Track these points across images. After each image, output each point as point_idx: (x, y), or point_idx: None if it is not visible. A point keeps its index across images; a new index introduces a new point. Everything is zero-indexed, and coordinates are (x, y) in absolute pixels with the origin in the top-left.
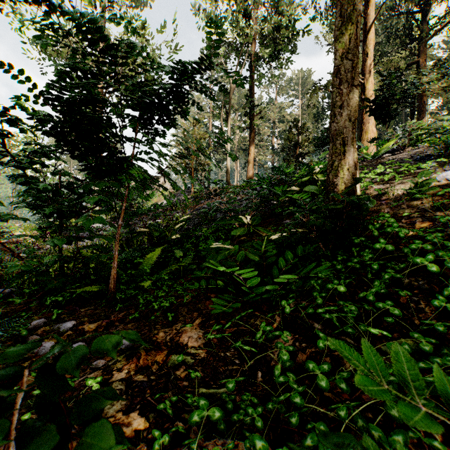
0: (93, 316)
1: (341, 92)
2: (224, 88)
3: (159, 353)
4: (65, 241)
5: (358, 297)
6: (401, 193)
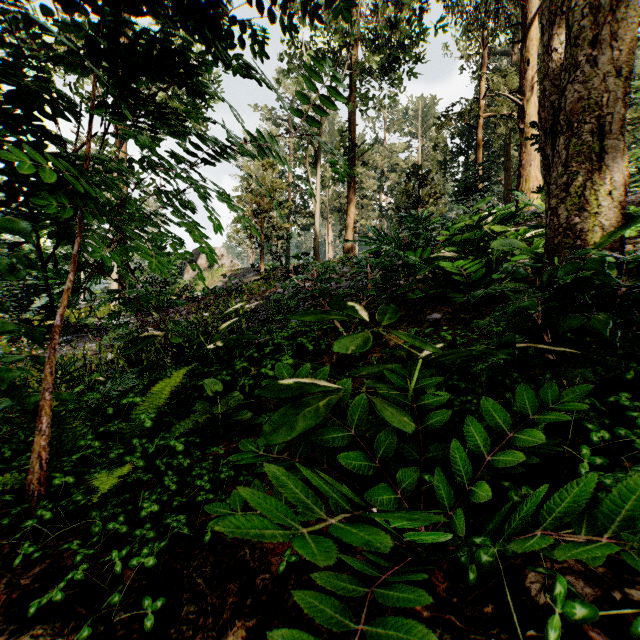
0: None
1: (597, 4)
2: (314, 5)
3: None
4: None
5: None
6: None
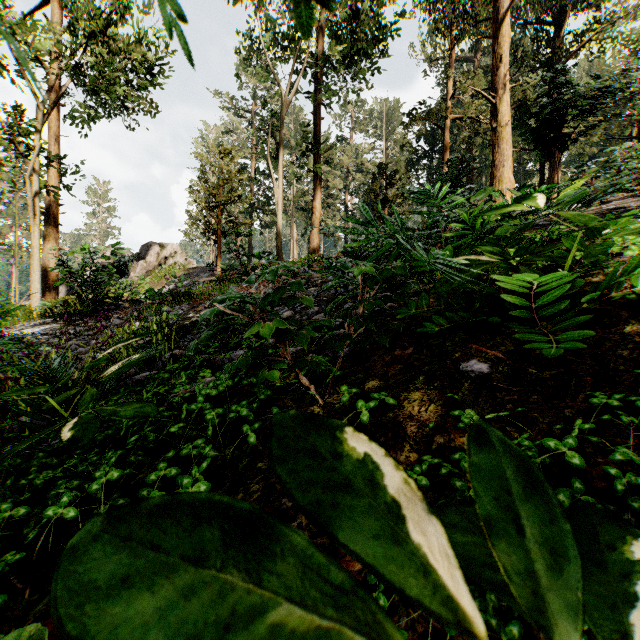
0: None
1: None
2: None
3: None
4: None
5: None
6: None
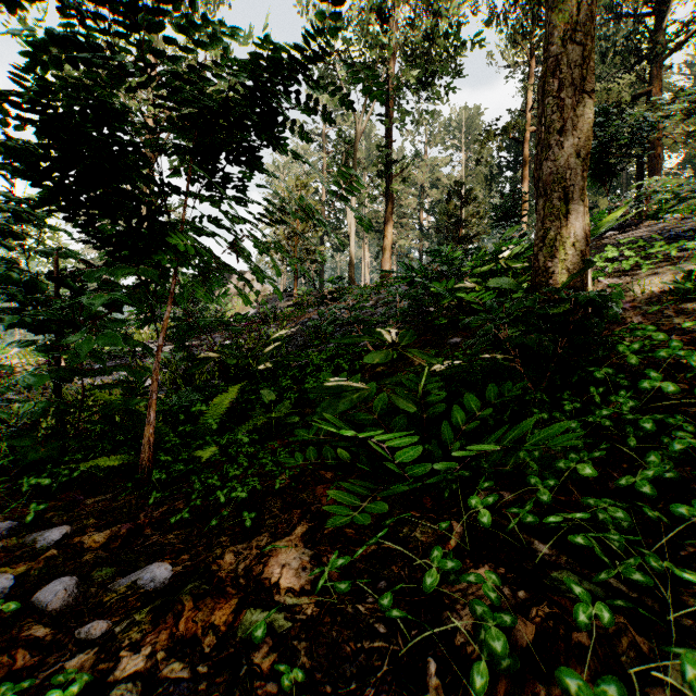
0: (107, 515)
1: (562, 104)
2: (349, 100)
3: (220, 604)
4: (47, 375)
5: (617, 485)
6: (656, 291)
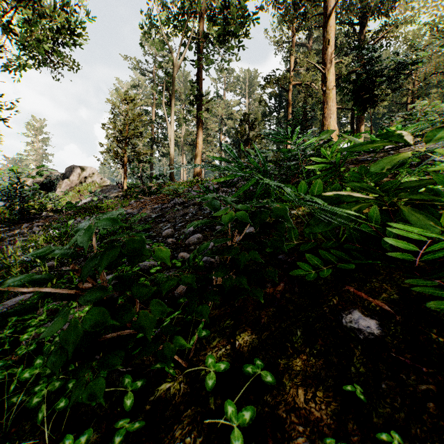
0: None
1: None
2: None
3: None
4: None
5: None
6: None
